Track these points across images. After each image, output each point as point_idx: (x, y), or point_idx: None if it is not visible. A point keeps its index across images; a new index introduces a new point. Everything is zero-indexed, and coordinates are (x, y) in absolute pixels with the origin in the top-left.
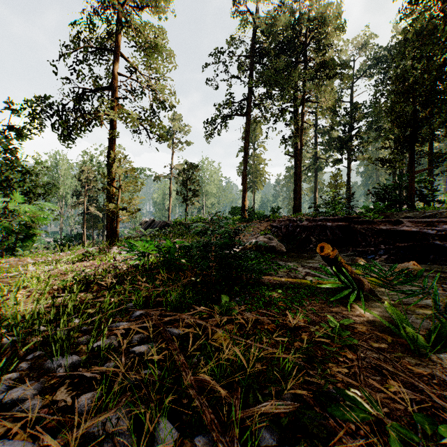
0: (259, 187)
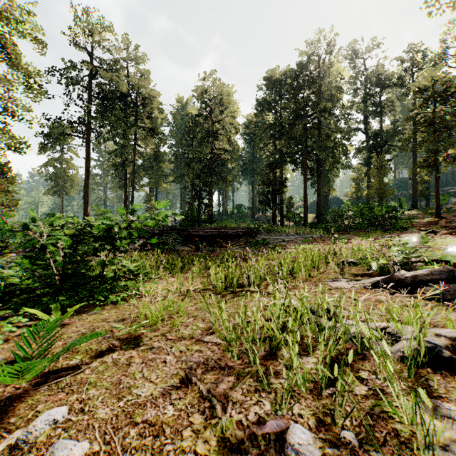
0: (70, 193)
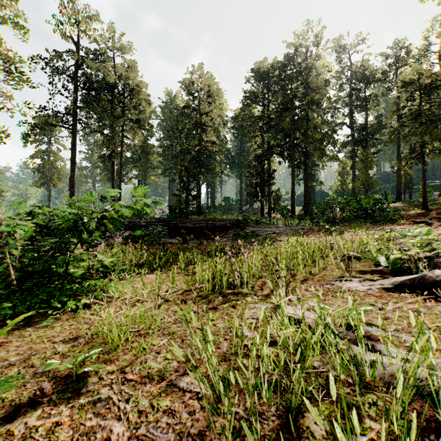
0: (57, 185)
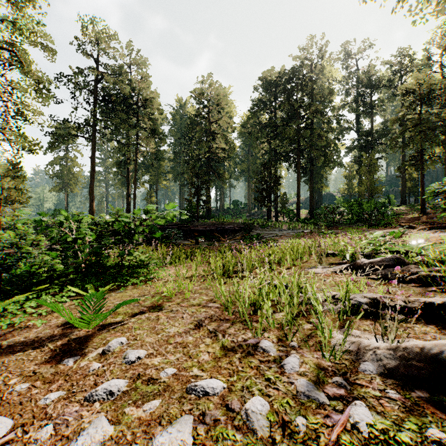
0: (74, 190)
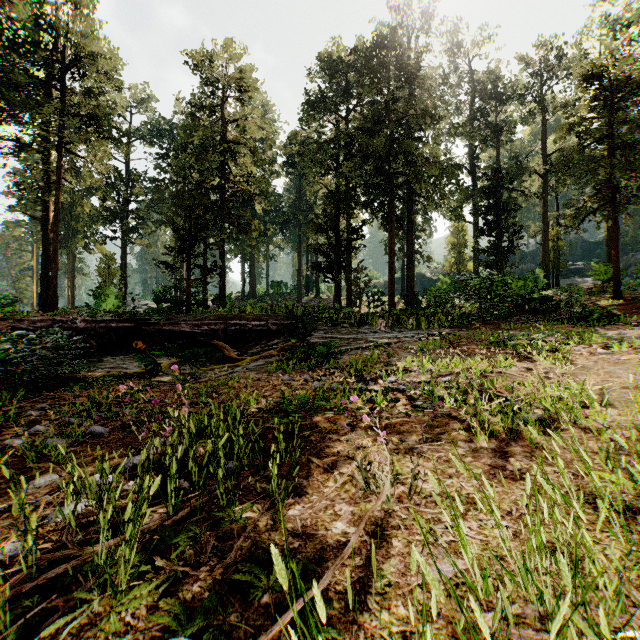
0: None
